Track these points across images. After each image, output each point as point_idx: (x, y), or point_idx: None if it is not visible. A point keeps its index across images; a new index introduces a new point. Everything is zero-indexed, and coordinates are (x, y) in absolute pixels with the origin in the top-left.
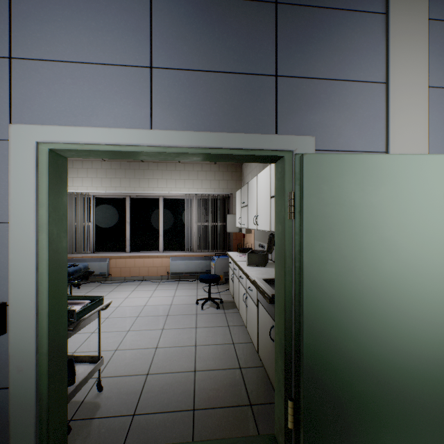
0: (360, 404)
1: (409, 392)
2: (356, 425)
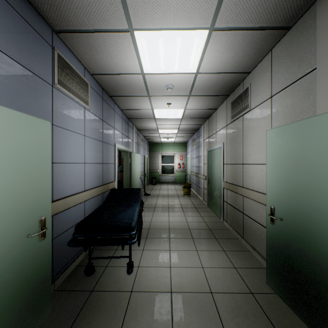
0: None
1: None
2: None
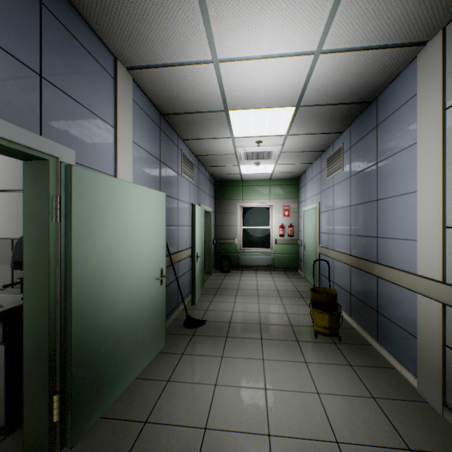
0: (109, 357)
1: (131, 332)
2: (106, 375)
